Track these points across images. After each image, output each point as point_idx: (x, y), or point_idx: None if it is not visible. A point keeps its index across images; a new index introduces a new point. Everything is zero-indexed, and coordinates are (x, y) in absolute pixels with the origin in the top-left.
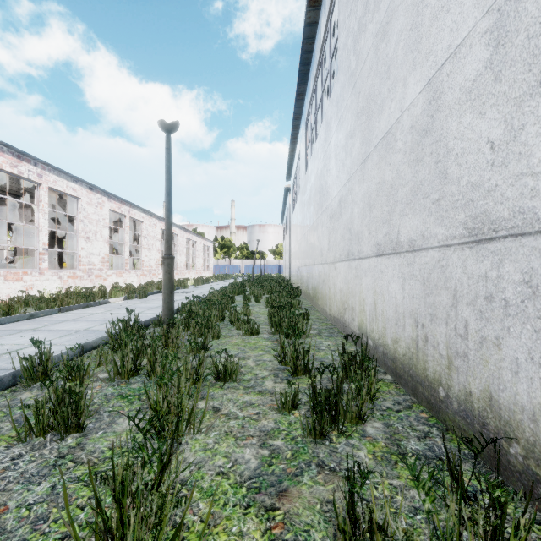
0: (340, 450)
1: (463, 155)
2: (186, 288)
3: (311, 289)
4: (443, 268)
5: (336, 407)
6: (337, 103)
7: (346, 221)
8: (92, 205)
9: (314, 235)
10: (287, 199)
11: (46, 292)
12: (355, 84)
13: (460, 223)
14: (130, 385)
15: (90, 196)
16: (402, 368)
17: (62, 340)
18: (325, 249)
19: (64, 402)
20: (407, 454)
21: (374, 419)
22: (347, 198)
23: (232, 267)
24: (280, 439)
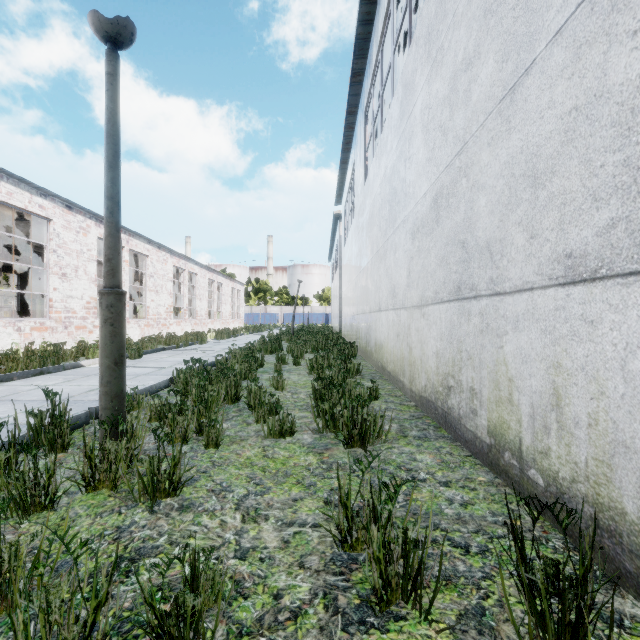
0: None
1: None
2: (204, 343)
3: (374, 346)
4: None
5: None
6: (429, 34)
7: (452, 230)
8: (71, 230)
9: (378, 268)
10: (337, 230)
11: None
12: None
13: None
14: None
15: (68, 218)
16: None
17: None
18: (400, 286)
19: None
20: None
21: None
22: (454, 187)
23: (268, 316)
24: None
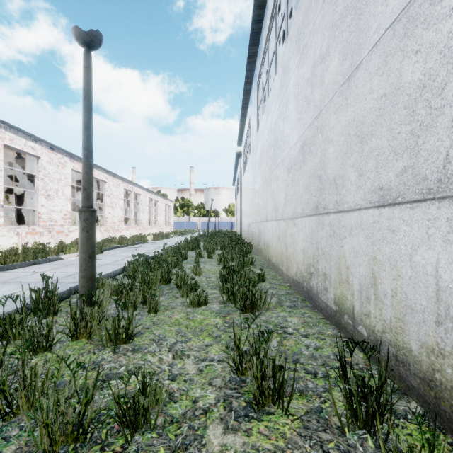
0: None
1: None
2: (145, 243)
3: (263, 245)
4: None
5: None
6: (298, 35)
7: (312, 168)
8: (53, 165)
9: (266, 191)
10: (238, 163)
11: (2, 248)
12: None
13: None
14: None
15: (51, 156)
16: None
17: None
18: (280, 204)
19: None
20: None
21: None
22: (314, 139)
23: (190, 224)
24: None
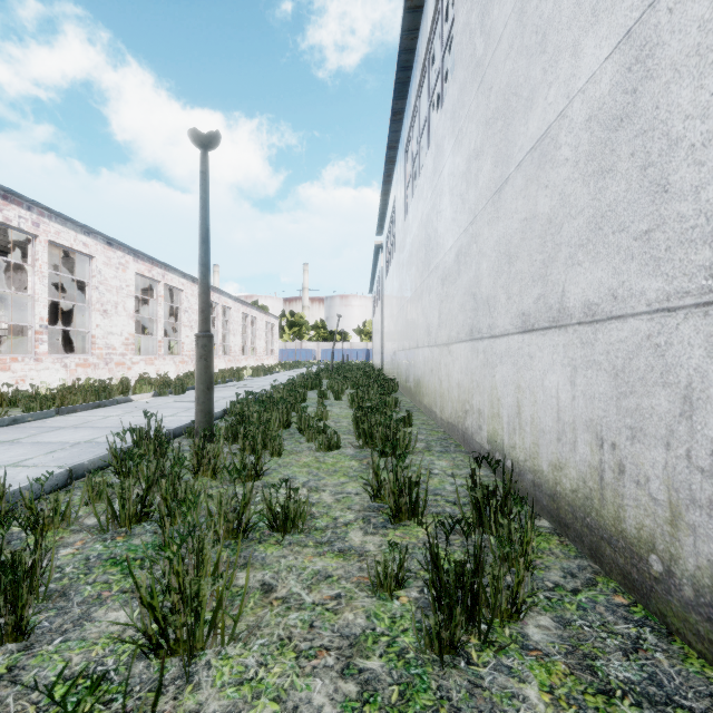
0: (488, 684)
1: (708, 145)
2: (241, 380)
3: (413, 382)
4: (659, 349)
5: (477, 594)
6: (453, 113)
7: (467, 283)
8: (111, 267)
9: (416, 306)
10: (378, 261)
11: (45, 386)
12: (483, 77)
13: (700, 268)
14: (132, 540)
15: (109, 254)
16: (571, 511)
17: (48, 458)
18: (433, 326)
19: (0, 583)
20: (614, 692)
21: (537, 609)
22: (469, 248)
23: (304, 352)
24: (377, 657)
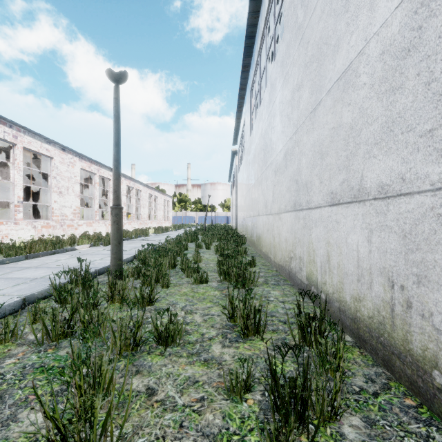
0: None
1: None
2: (147, 236)
3: (255, 237)
4: (441, 217)
5: (306, 404)
6: (282, 62)
7: (292, 173)
8: (64, 164)
9: (258, 189)
10: (234, 161)
11: (21, 240)
12: (303, 35)
13: None
14: (58, 351)
15: (63, 156)
16: (368, 331)
17: (14, 289)
18: (269, 201)
19: None
20: None
21: (349, 410)
22: (293, 150)
23: (188, 218)
24: None
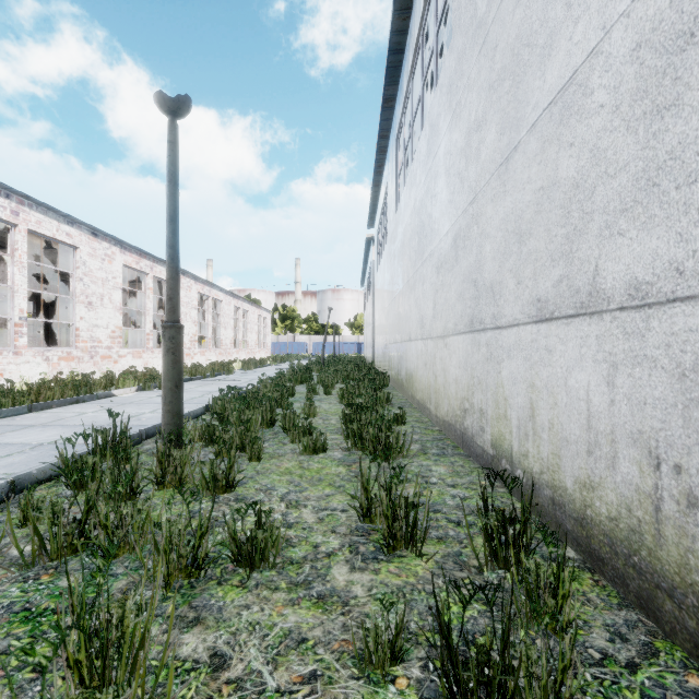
0: None
1: None
2: (231, 374)
3: (405, 376)
4: None
5: None
6: (450, 86)
7: (467, 269)
8: (97, 258)
9: (409, 298)
10: (370, 254)
11: (26, 381)
12: (486, 37)
13: None
14: (59, 580)
15: (94, 245)
16: (608, 543)
17: (0, 463)
18: (427, 317)
19: None
20: None
21: None
22: (468, 231)
23: (296, 345)
24: None
